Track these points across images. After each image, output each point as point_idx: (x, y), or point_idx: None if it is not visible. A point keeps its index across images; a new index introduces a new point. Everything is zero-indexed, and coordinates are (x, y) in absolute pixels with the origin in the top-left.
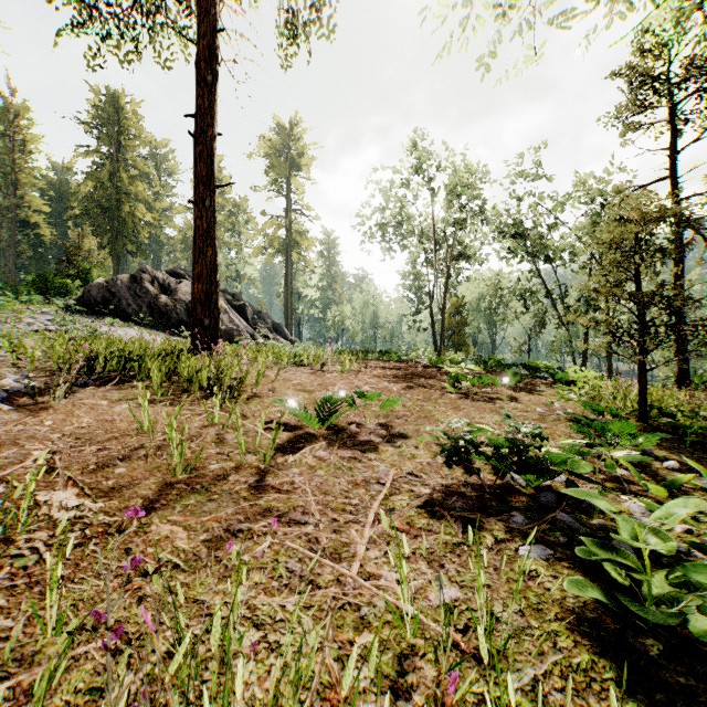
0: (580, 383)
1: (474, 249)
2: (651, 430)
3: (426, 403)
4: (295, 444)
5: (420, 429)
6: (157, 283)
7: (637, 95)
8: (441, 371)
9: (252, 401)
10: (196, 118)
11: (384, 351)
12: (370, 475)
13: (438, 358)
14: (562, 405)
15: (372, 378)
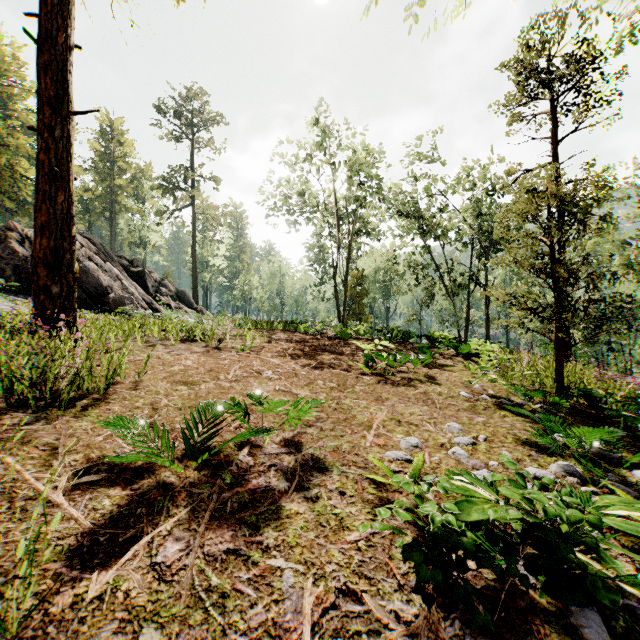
0: (486, 357)
1: (374, 225)
2: (575, 412)
3: (343, 394)
4: (123, 526)
5: (341, 445)
6: (29, 243)
7: (527, 84)
8: (349, 345)
9: (90, 411)
10: (39, 18)
11: (291, 322)
12: (263, 617)
13: (345, 330)
14: (480, 385)
15: (277, 357)
